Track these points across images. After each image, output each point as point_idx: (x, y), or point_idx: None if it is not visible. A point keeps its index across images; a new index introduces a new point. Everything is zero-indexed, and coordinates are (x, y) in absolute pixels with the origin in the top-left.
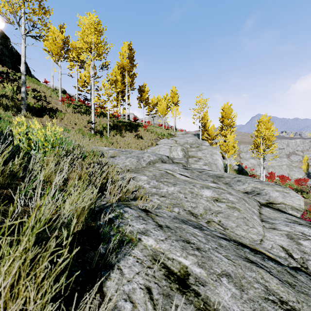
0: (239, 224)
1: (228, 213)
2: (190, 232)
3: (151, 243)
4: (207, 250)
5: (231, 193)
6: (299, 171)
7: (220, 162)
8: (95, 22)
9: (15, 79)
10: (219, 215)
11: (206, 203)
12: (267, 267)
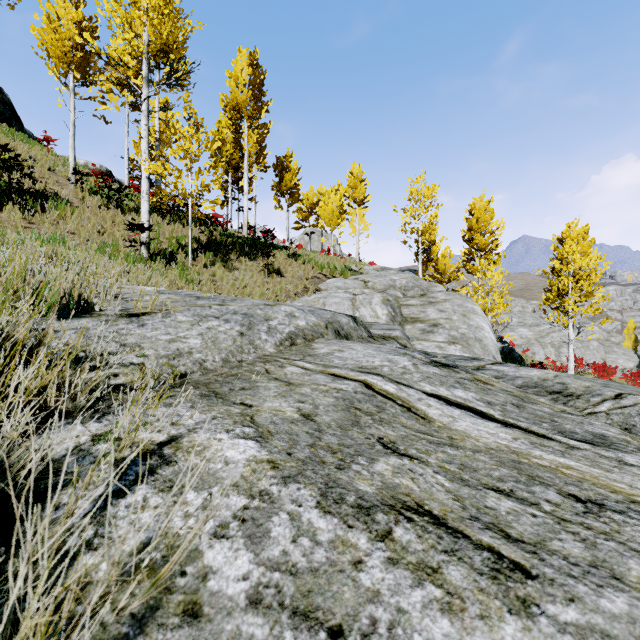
0: None
1: None
2: None
3: None
4: None
5: None
6: (626, 354)
7: (489, 333)
8: None
9: None
10: None
11: None
12: None
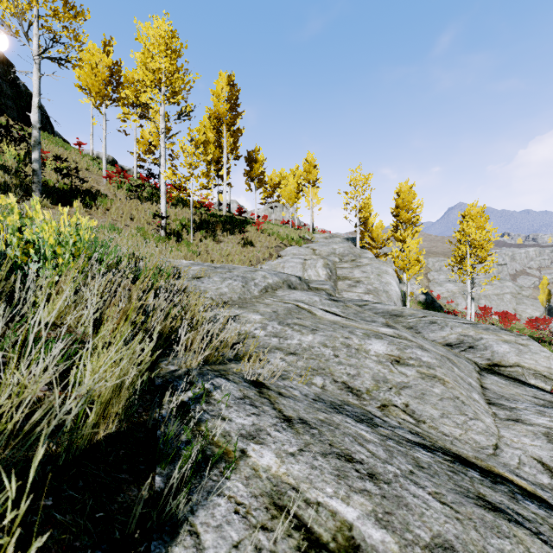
0: (447, 412)
1: (421, 387)
2: (350, 433)
3: (269, 462)
4: (393, 478)
5: (423, 347)
6: (533, 305)
7: (394, 287)
8: (166, 33)
9: (22, 138)
10: (405, 393)
11: (377, 367)
12: (530, 521)
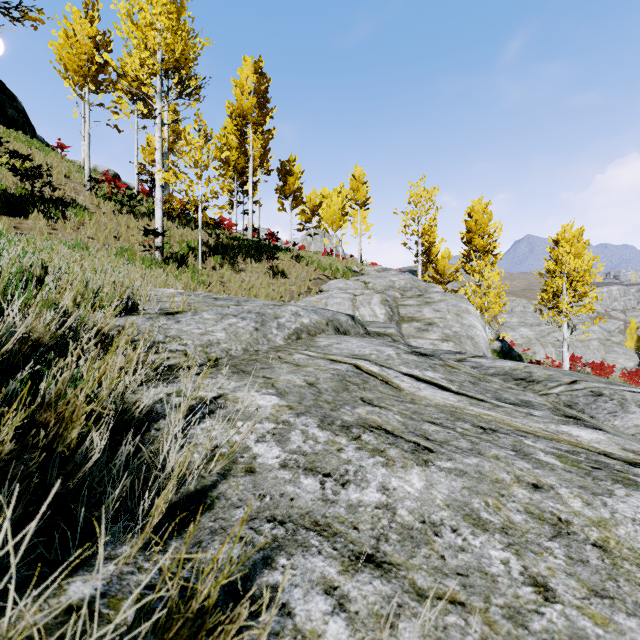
0: None
1: None
2: None
3: None
4: None
5: None
6: (626, 354)
7: (481, 332)
8: None
9: None
10: None
11: None
12: None
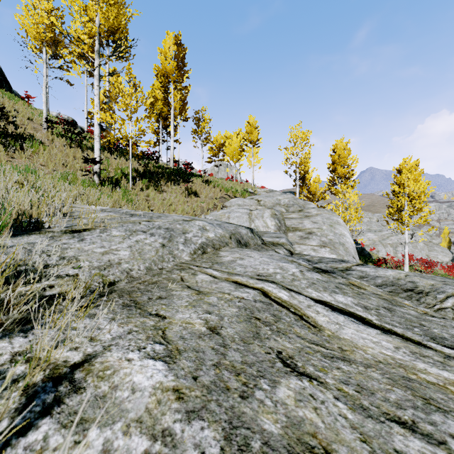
0: None
1: None
2: None
3: None
4: None
5: None
6: (443, 252)
7: (349, 239)
8: None
9: None
10: None
11: None
12: None
